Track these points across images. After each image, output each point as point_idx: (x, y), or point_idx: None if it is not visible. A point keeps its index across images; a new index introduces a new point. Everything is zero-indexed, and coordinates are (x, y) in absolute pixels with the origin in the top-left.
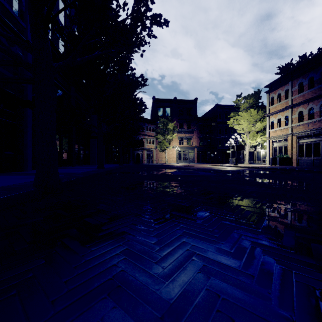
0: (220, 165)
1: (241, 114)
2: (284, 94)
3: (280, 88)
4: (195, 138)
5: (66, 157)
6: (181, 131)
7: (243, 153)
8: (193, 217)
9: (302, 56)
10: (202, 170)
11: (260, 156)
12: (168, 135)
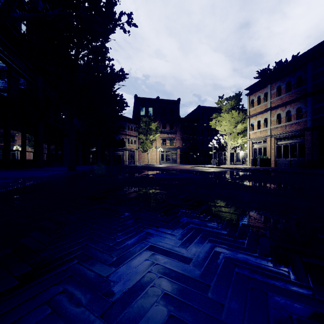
0: (203, 166)
1: (223, 116)
2: (263, 97)
3: (260, 91)
4: (178, 138)
5: (32, 158)
6: (164, 131)
7: (224, 154)
8: (184, 258)
9: (278, 62)
10: (185, 171)
11: (239, 157)
12: (150, 135)
